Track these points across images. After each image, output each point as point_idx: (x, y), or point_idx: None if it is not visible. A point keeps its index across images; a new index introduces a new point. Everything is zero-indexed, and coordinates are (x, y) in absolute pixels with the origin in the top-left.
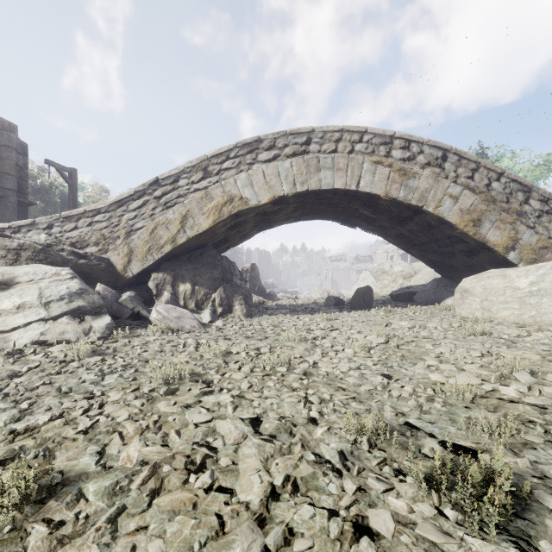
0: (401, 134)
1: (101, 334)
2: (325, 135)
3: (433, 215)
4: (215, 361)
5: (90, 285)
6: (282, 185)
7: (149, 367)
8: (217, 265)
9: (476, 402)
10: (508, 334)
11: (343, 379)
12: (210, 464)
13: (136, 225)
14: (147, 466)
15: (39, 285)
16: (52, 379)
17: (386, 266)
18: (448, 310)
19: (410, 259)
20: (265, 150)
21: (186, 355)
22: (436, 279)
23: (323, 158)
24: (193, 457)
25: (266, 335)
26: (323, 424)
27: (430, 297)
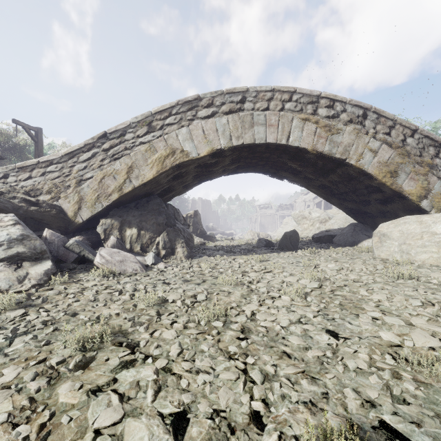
0: (326, 94)
1: (37, 281)
2: (258, 95)
3: (355, 167)
4: (147, 313)
5: (40, 231)
6: (219, 140)
7: (63, 330)
8: (162, 211)
9: None
10: (435, 278)
11: (285, 338)
12: None
13: (86, 175)
14: None
15: None
16: None
17: (306, 213)
18: (367, 251)
19: (323, 207)
20: (204, 107)
21: (119, 305)
22: (353, 223)
23: (256, 115)
24: None
25: (204, 279)
26: (270, 427)
27: (348, 240)
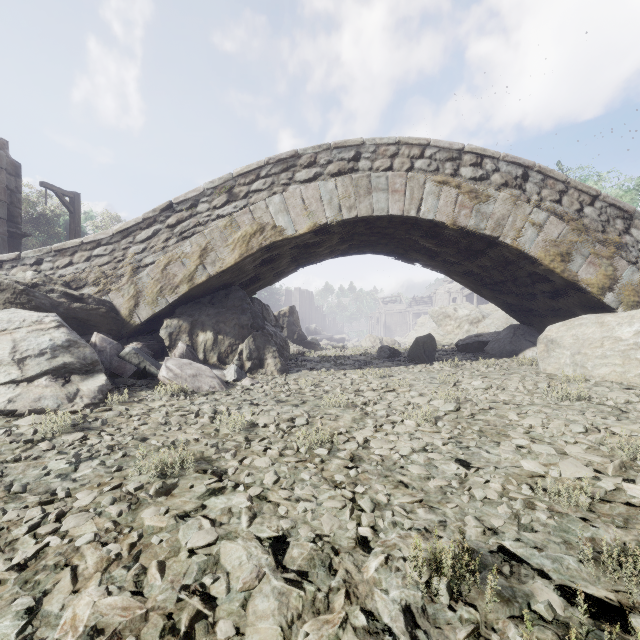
0: (472, 148)
1: (90, 399)
2: (378, 149)
3: (511, 247)
4: (234, 439)
5: (86, 335)
6: (325, 211)
7: (139, 453)
8: (246, 309)
9: (595, 509)
10: (613, 399)
11: (404, 467)
12: (200, 633)
13: (145, 260)
14: (101, 638)
15: (13, 335)
16: (5, 470)
17: (450, 310)
18: (529, 364)
19: (476, 300)
20: (303, 167)
21: (197, 429)
22: (512, 325)
23: (375, 177)
24: (177, 618)
25: (304, 399)
26: (377, 550)
27: (506, 348)
